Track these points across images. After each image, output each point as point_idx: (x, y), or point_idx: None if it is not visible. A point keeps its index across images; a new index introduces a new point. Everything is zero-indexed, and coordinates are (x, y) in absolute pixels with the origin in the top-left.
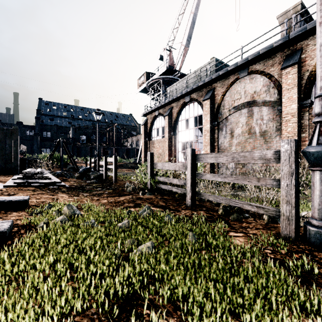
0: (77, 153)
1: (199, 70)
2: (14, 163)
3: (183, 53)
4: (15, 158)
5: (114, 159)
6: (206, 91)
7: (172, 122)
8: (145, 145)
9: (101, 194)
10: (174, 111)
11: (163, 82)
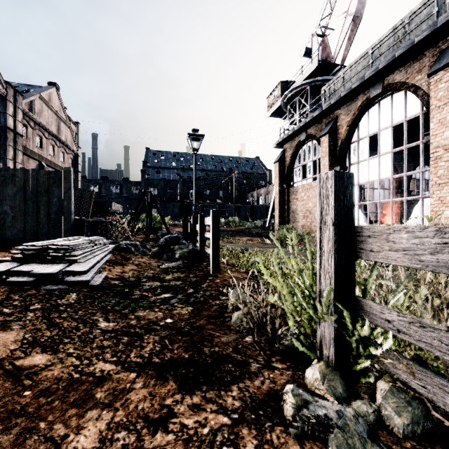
0: (186, 214)
1: (408, 20)
2: (65, 226)
3: (350, 29)
4: (67, 219)
5: (212, 219)
6: (434, 54)
7: (337, 146)
8: (280, 197)
9: (141, 336)
10: (342, 125)
11: (311, 90)
